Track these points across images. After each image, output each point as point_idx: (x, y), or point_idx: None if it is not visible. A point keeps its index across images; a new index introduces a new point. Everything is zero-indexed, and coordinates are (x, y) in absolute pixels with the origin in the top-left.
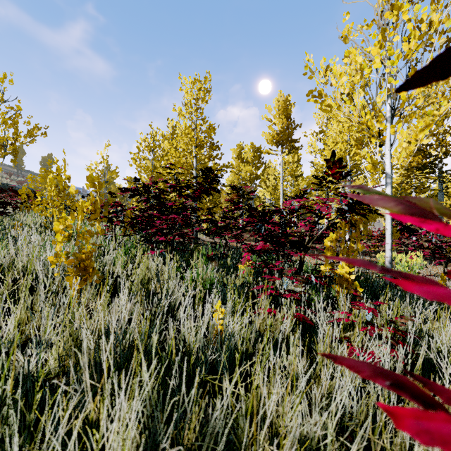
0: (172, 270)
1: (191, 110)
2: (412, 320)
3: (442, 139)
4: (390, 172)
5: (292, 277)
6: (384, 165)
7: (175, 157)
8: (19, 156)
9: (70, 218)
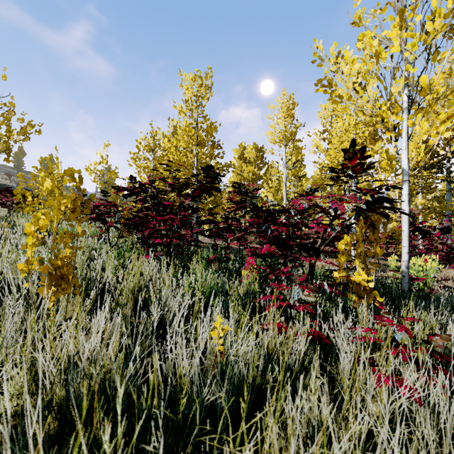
0: (168, 277)
1: (191, 107)
2: (451, 340)
3: (451, 138)
4: (407, 168)
5: (305, 286)
6: (400, 161)
7: (175, 156)
8: (19, 156)
9: (45, 217)
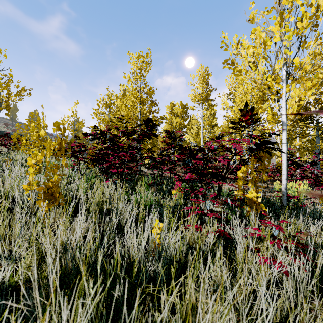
0: (121, 195)
1: (136, 77)
2: (310, 235)
3: (319, 99)
4: (285, 120)
5: (214, 200)
6: (281, 115)
7: (125, 111)
8: (13, 111)
9: (41, 154)
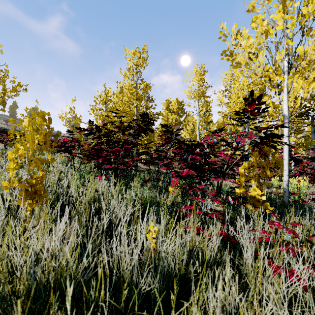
0: (115, 192)
1: (133, 72)
2: None
3: (314, 95)
4: (287, 114)
5: (216, 199)
6: (282, 109)
7: (121, 107)
8: (13, 108)
9: (23, 148)
